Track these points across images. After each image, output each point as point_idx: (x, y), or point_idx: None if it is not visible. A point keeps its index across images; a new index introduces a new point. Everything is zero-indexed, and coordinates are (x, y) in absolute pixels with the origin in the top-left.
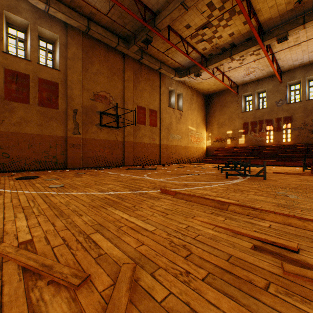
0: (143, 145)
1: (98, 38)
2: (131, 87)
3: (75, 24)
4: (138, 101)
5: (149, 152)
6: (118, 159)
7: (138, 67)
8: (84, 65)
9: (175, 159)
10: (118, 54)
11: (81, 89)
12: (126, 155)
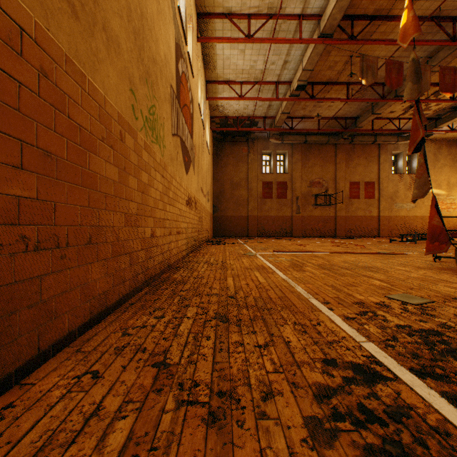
0: (356, 218)
1: (312, 143)
2: (342, 168)
3: (297, 142)
4: (350, 178)
5: (364, 224)
6: (329, 231)
7: (350, 146)
8: (302, 163)
9: (404, 232)
10: (330, 144)
11: (301, 181)
12: (338, 227)
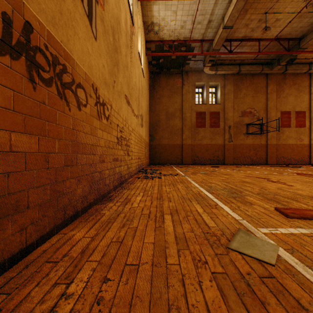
0: (287, 146)
1: (245, 73)
2: (273, 98)
3: (230, 72)
4: (281, 108)
5: (295, 152)
6: (260, 159)
7: (281, 77)
8: (234, 94)
9: None
10: (261, 75)
11: (233, 111)
12: (269, 155)
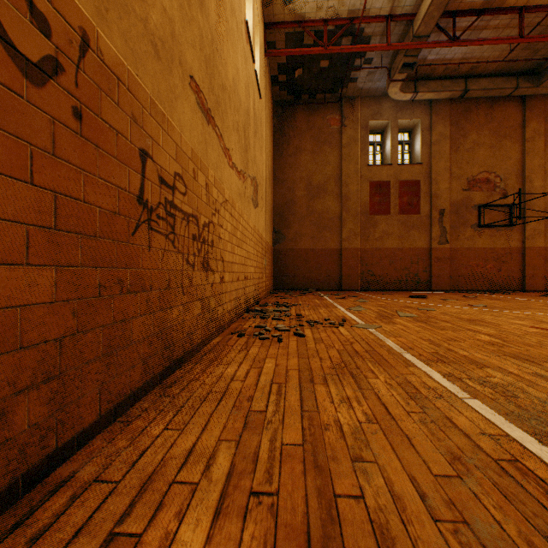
0: None
1: (478, 96)
2: (538, 149)
3: (445, 96)
4: None
5: None
6: (509, 279)
7: None
8: (452, 143)
9: None
10: (510, 101)
11: (449, 179)
12: (528, 272)
